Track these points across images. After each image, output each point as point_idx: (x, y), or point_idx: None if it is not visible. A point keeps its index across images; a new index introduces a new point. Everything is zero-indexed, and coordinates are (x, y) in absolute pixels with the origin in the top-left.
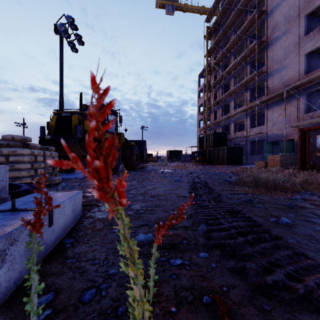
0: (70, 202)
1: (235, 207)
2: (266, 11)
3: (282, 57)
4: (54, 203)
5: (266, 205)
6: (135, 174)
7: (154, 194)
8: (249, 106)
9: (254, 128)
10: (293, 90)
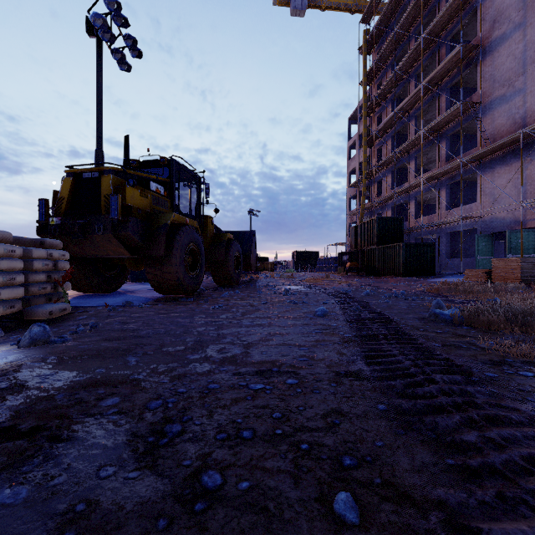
0: None
1: None
2: None
3: (513, 73)
4: None
5: None
6: (232, 295)
7: (267, 363)
8: (446, 168)
9: (454, 209)
10: None
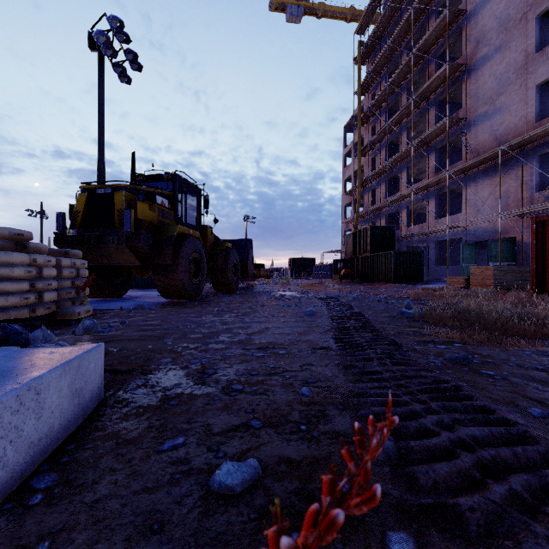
0: (63, 375)
1: (439, 376)
2: (465, 11)
3: (494, 92)
4: (9, 385)
5: (501, 370)
6: (231, 300)
7: (265, 343)
8: (434, 180)
9: (443, 219)
10: (515, 151)
